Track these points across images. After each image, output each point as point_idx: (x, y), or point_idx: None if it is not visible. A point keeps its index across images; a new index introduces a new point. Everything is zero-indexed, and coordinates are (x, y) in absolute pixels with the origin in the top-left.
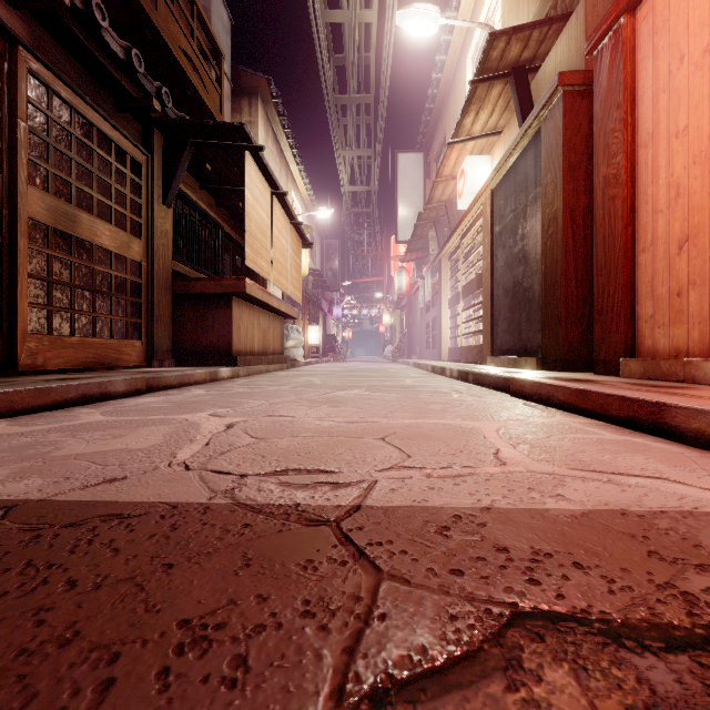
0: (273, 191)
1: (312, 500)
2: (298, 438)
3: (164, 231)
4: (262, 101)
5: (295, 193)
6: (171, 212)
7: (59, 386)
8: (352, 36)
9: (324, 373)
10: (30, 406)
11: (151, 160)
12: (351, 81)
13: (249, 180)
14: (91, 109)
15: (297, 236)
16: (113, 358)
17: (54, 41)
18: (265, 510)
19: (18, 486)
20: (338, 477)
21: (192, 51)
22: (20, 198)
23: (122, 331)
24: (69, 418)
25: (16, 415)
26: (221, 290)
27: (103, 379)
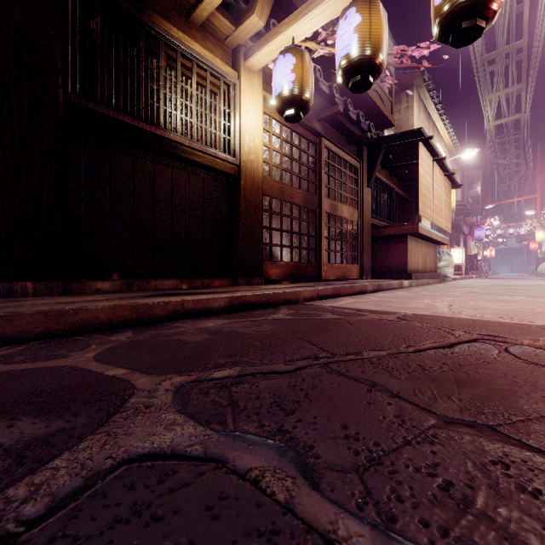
0: (434, 158)
1: (521, 323)
2: (496, 311)
3: (367, 202)
4: (416, 88)
5: (439, 143)
6: (370, 190)
7: (354, 286)
8: (503, 6)
9: (477, 286)
10: (348, 293)
11: (362, 164)
12: (500, 39)
13: (420, 159)
14: (341, 151)
15: (448, 182)
16: (348, 274)
17: (329, 126)
18: (503, 322)
19: (402, 311)
20: (530, 320)
21: (377, 86)
22: (322, 204)
23: (350, 260)
24: (368, 298)
25: (346, 296)
26: (401, 232)
27: (365, 284)
